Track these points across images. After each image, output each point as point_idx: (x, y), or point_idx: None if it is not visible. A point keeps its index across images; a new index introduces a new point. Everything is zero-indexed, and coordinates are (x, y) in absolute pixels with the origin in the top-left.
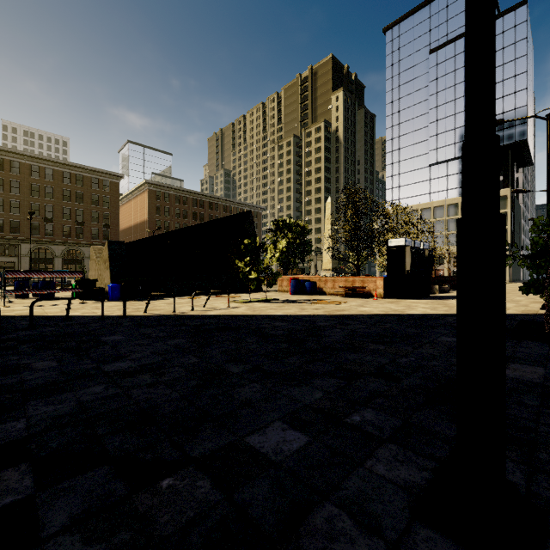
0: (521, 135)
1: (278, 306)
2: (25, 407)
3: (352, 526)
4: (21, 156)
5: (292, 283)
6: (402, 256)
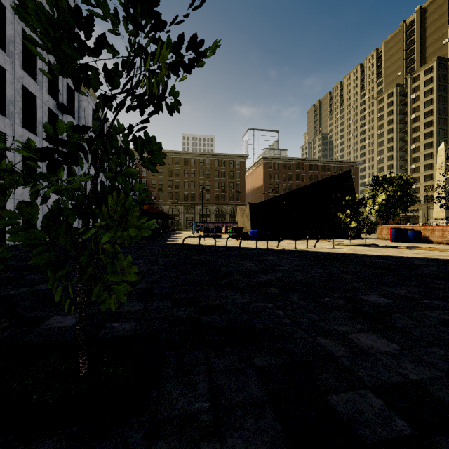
0: None
1: (376, 249)
2: (257, 275)
3: (409, 319)
4: (195, 155)
5: (392, 231)
6: None
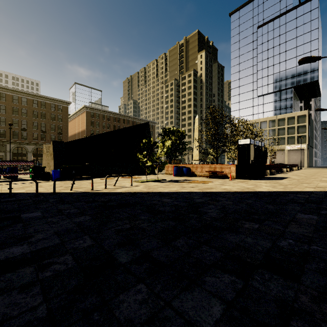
0: (314, 77)
1: (165, 185)
2: None
3: None
4: (6, 90)
5: (175, 168)
6: (248, 151)
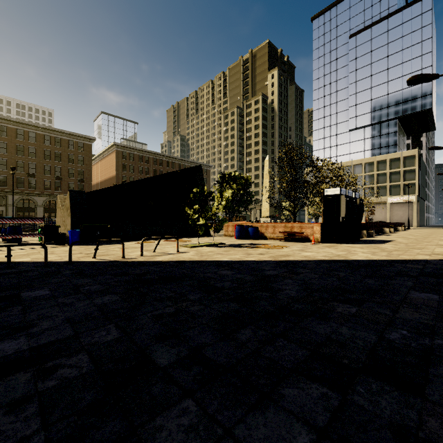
0: (427, 104)
1: (224, 250)
2: None
3: None
4: (8, 122)
5: (237, 228)
6: (337, 204)
